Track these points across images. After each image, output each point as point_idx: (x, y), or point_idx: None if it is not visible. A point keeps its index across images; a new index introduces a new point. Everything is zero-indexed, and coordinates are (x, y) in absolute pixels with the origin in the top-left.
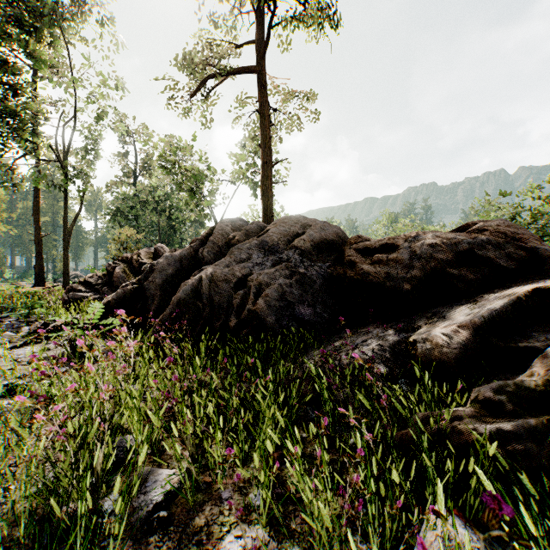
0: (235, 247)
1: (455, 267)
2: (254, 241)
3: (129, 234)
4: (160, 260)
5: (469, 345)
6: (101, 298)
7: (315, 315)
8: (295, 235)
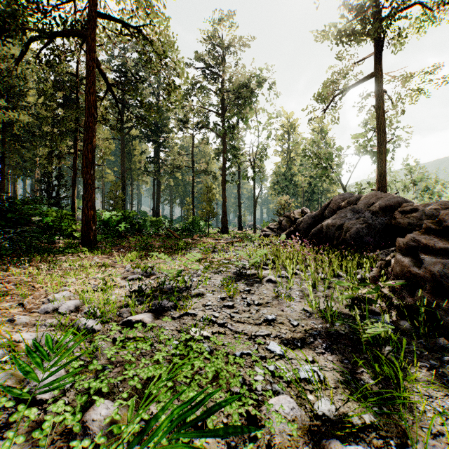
0: (339, 211)
1: None
2: (349, 208)
3: (285, 199)
4: (305, 217)
5: None
6: (276, 235)
7: (375, 242)
8: (371, 204)
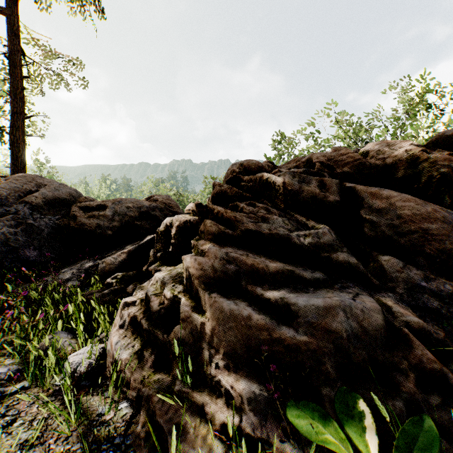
0: None
1: (140, 221)
2: None
3: None
4: None
5: (125, 262)
6: None
7: (42, 256)
8: (28, 192)
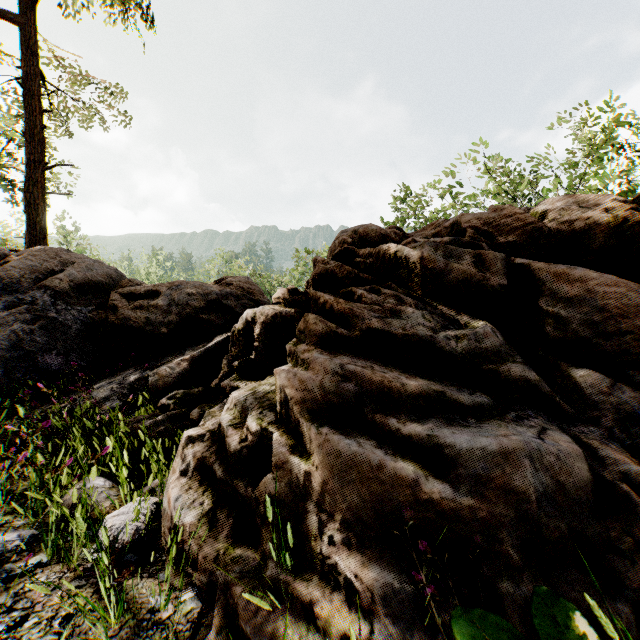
0: None
1: (207, 313)
2: None
3: None
4: None
5: (187, 374)
6: None
7: (68, 364)
8: (49, 273)
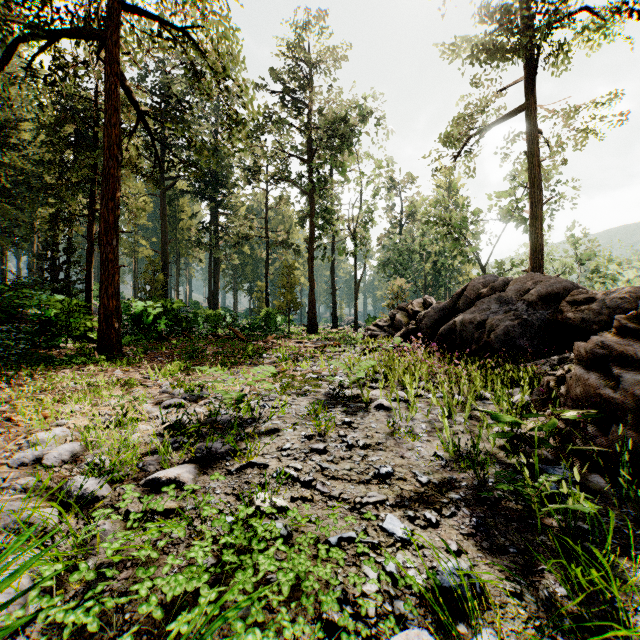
0: (479, 301)
1: None
2: (494, 296)
3: (399, 284)
4: (429, 310)
5: None
6: (387, 336)
7: (532, 346)
8: (526, 291)
